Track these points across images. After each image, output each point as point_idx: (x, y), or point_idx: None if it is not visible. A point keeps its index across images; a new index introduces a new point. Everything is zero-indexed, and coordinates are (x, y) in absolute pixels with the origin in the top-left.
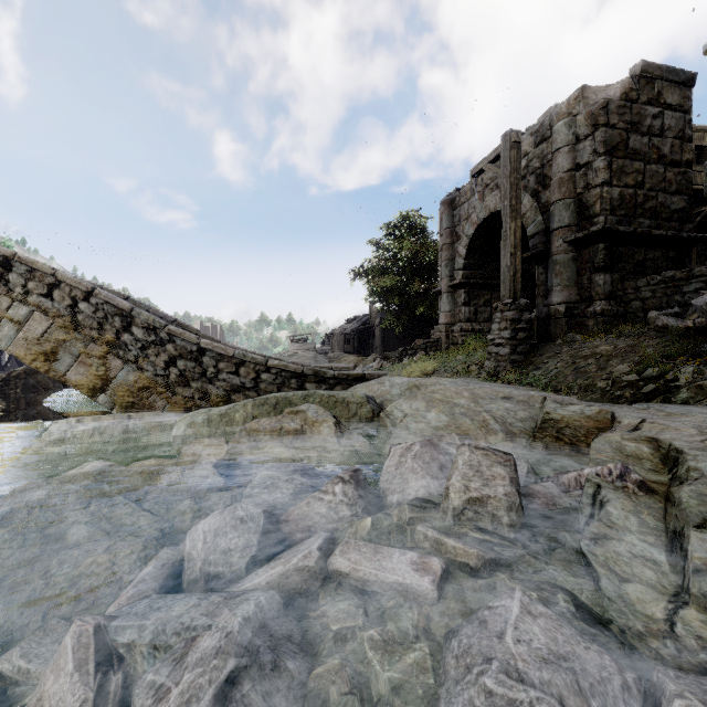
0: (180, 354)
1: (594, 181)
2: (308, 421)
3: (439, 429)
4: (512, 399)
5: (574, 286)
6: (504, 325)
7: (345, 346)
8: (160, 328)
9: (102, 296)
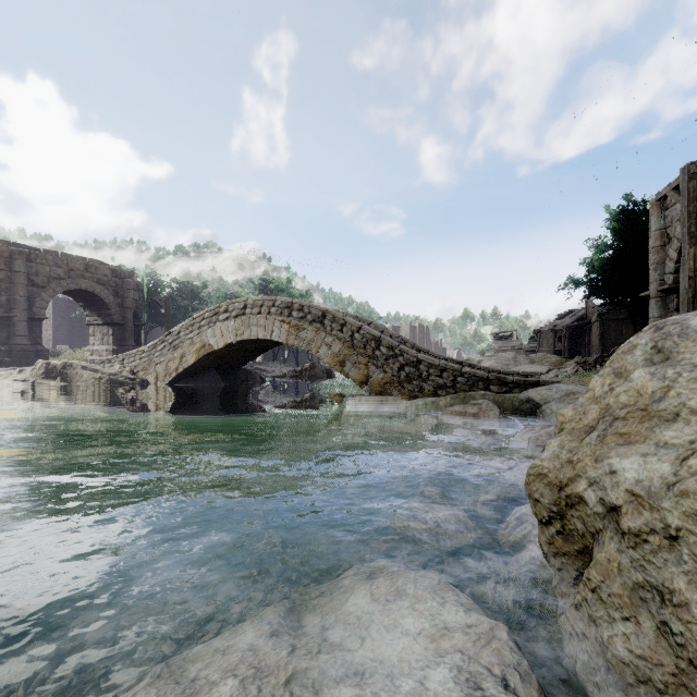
0: (406, 363)
1: None
2: (482, 409)
3: None
4: None
5: None
6: None
7: (555, 344)
8: (395, 347)
9: (365, 330)
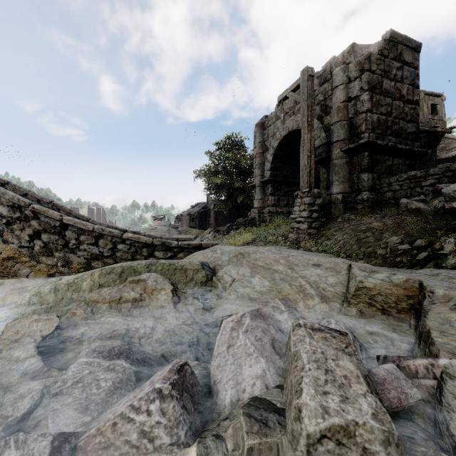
0: (44, 228)
1: (361, 109)
2: (148, 289)
3: (263, 293)
4: (321, 266)
5: (347, 182)
6: (303, 207)
7: (190, 223)
8: (25, 206)
9: None
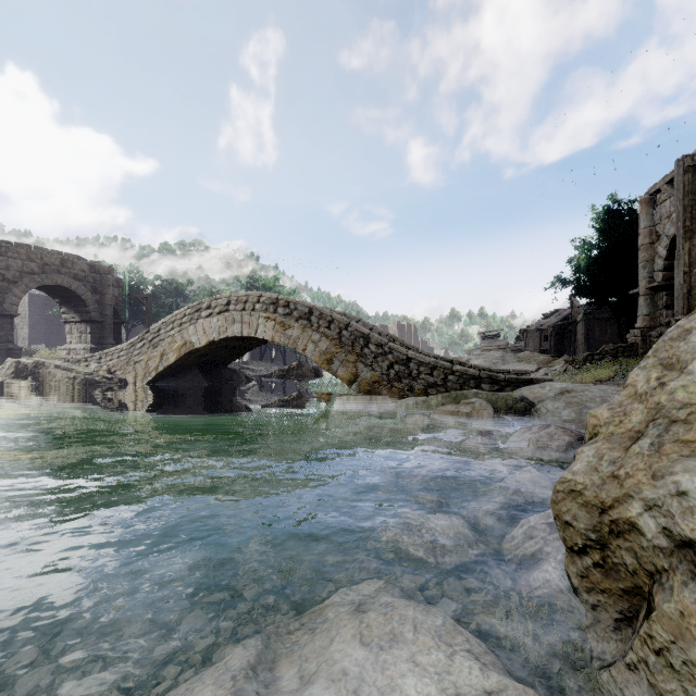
0: (396, 361)
1: None
2: (475, 409)
3: (566, 421)
4: None
5: None
6: None
7: (541, 343)
8: (384, 345)
9: (354, 326)
